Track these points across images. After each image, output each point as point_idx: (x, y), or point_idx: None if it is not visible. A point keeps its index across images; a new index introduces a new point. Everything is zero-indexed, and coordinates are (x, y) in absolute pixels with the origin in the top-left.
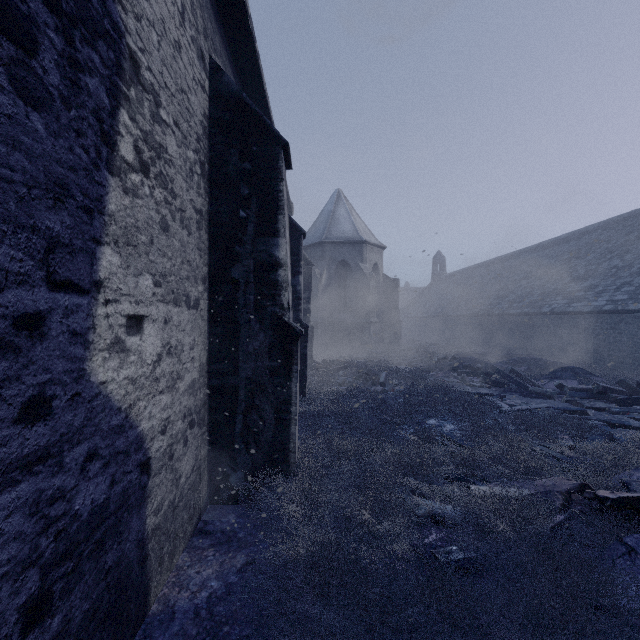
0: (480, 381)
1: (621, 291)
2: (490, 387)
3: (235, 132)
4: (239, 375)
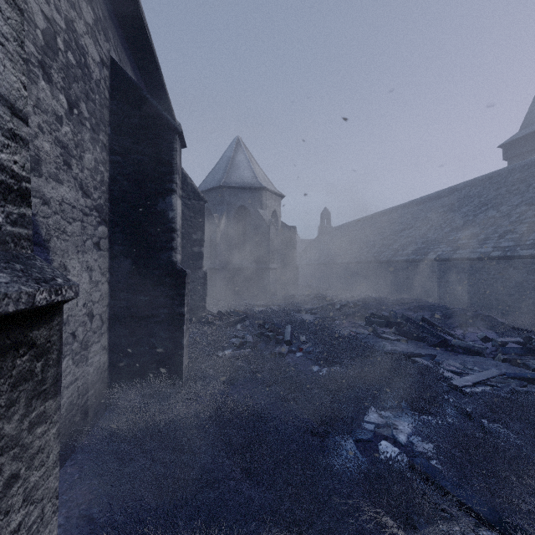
0: (393, 333)
1: (505, 238)
2: (406, 340)
3: None
4: None
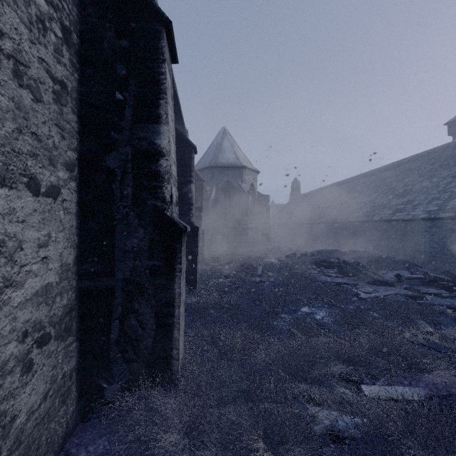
0: (335, 272)
1: (432, 204)
2: (343, 277)
3: (110, 4)
4: (115, 276)
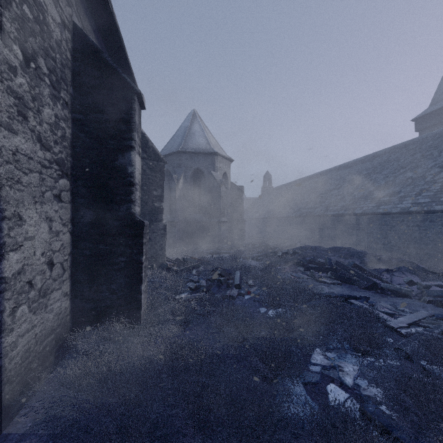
0: (329, 277)
1: (422, 196)
2: (341, 284)
3: None
4: None
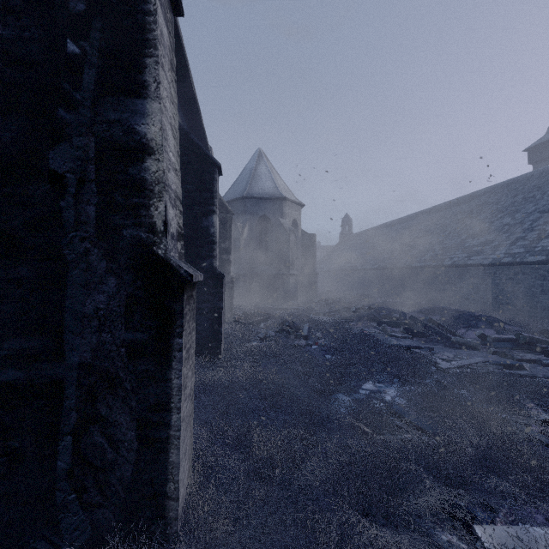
0: (401, 331)
1: (517, 245)
2: (412, 338)
3: None
4: (65, 359)
